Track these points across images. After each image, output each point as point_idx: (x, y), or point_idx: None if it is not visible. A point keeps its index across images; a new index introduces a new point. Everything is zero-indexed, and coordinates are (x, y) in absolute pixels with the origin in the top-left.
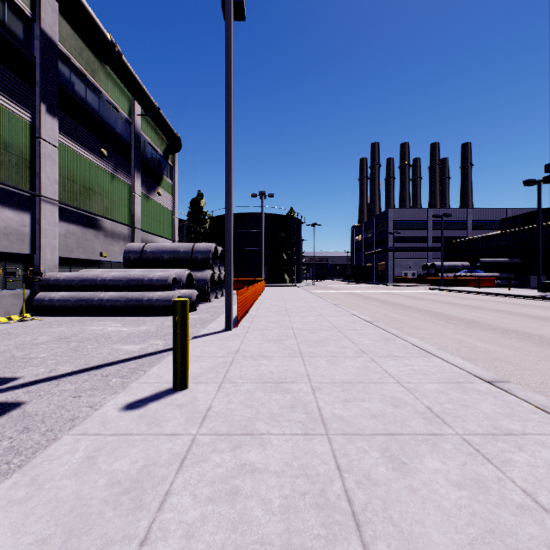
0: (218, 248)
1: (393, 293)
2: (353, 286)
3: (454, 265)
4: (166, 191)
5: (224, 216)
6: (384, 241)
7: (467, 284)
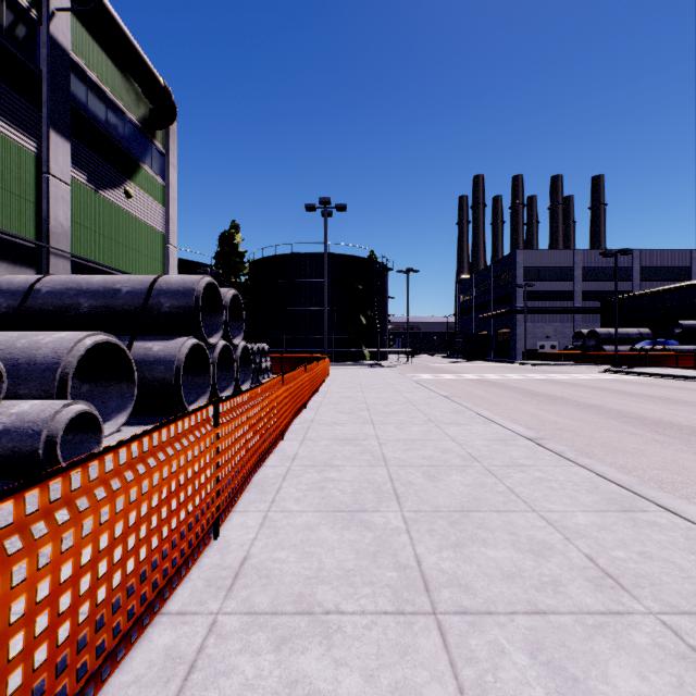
0: (226, 291)
1: (562, 381)
2: (470, 366)
3: (626, 333)
4: (148, 194)
5: (271, 258)
6: (509, 299)
7: (662, 362)
